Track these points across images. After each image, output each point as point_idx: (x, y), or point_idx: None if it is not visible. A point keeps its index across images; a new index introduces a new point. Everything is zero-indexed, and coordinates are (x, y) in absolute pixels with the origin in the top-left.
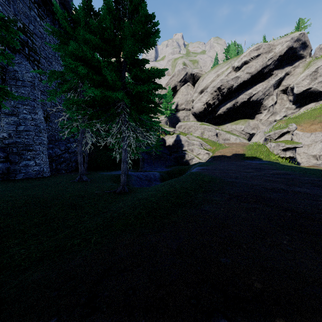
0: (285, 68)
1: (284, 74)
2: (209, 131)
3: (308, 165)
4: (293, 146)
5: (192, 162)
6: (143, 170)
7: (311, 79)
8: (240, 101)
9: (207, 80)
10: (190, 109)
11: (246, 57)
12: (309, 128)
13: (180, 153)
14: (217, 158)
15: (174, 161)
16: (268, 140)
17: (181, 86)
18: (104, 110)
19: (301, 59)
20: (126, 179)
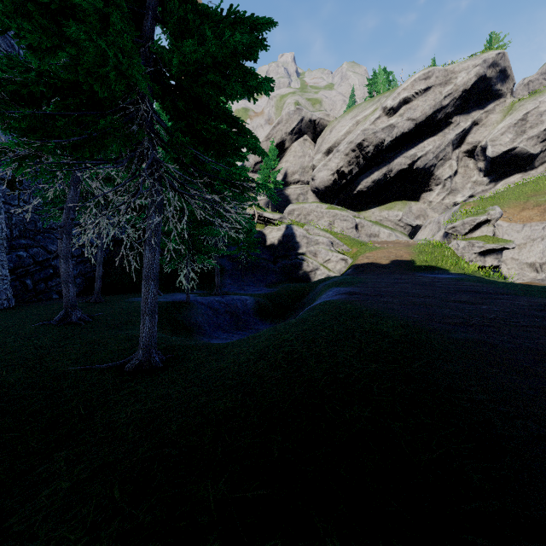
0: (472, 113)
1: (470, 124)
2: (342, 219)
3: (521, 281)
4: (498, 246)
5: (315, 275)
6: (221, 293)
7: (515, 133)
8: (395, 168)
9: (338, 132)
10: (308, 183)
11: (407, 90)
12: (519, 216)
13: (293, 258)
14: (364, 268)
15: (281, 273)
16: (451, 235)
17: (293, 141)
18: (86, 126)
19: (497, 98)
20: (155, 328)
